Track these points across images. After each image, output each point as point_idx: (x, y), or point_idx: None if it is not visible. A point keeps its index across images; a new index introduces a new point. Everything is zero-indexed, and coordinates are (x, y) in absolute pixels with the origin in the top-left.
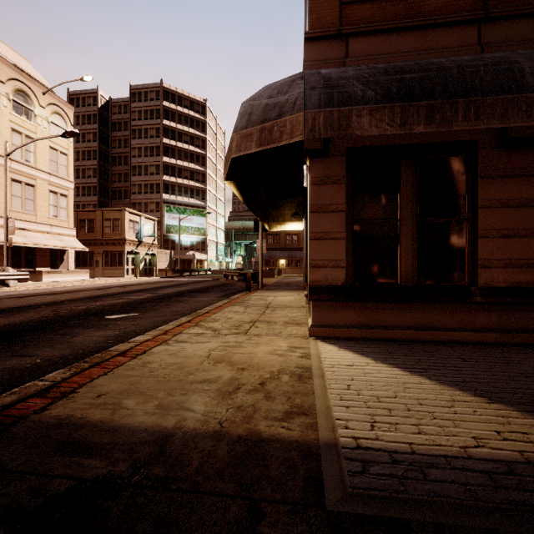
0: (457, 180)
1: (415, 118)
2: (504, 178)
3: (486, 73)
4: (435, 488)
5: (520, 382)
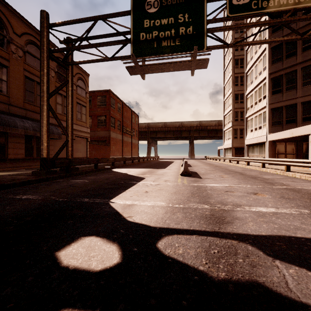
0: (3, 135)
1: (1, 128)
2: (13, 137)
3: (13, 123)
4: (13, 174)
5: (18, 171)
